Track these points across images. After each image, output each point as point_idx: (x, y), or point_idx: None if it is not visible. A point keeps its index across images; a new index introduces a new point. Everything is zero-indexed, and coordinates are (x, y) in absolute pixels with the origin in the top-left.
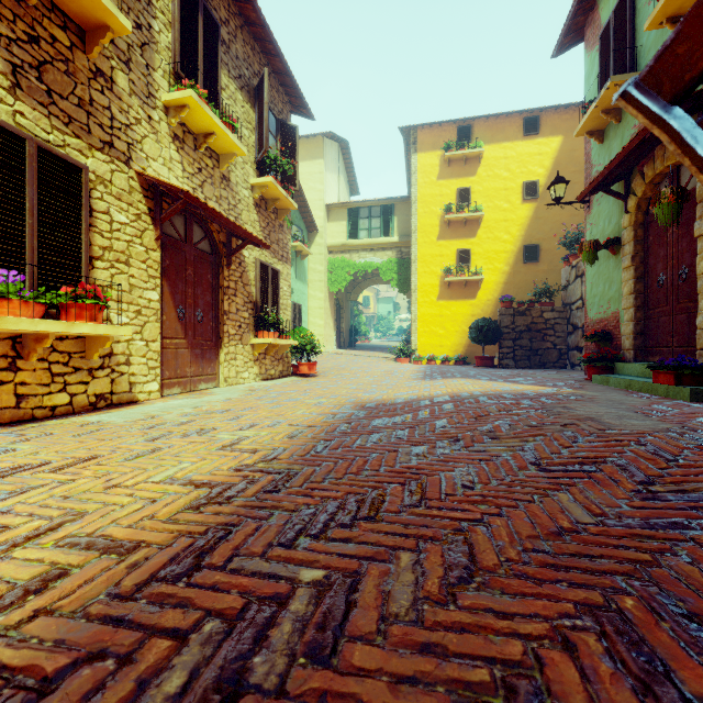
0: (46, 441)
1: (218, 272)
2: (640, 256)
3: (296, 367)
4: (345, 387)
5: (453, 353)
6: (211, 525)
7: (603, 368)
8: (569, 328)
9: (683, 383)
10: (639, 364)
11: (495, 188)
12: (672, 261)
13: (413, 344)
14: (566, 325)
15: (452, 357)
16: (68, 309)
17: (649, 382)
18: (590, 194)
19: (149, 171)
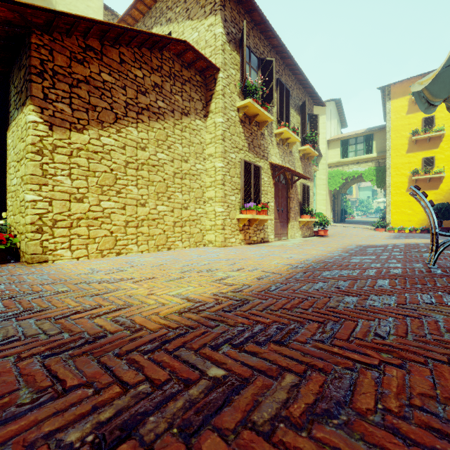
0: (268, 247)
1: (287, 191)
2: None
3: (316, 232)
4: (347, 240)
5: (419, 225)
6: (336, 256)
7: None
8: None
9: None
10: None
11: None
12: None
13: (387, 220)
14: None
15: (417, 228)
16: (260, 211)
17: None
18: None
19: (271, 160)
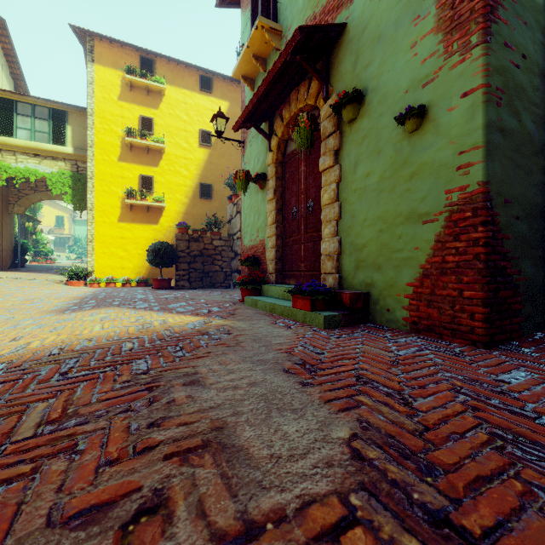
0: None
1: None
2: (280, 191)
3: None
4: None
5: (135, 275)
6: None
7: (253, 290)
8: (232, 255)
9: (317, 308)
10: (280, 286)
11: (177, 127)
12: (302, 196)
13: (90, 265)
14: (230, 252)
15: (134, 279)
16: None
17: (290, 307)
18: (243, 124)
19: None
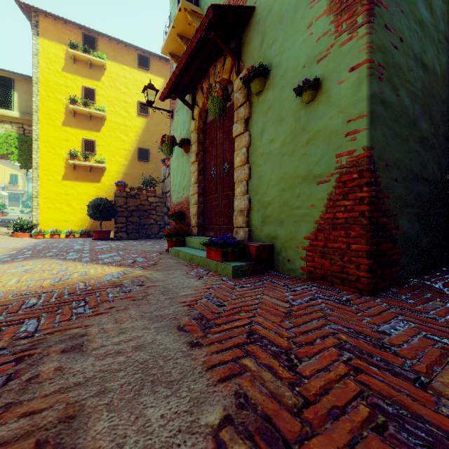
0: None
1: None
2: (202, 154)
3: None
4: None
5: (79, 227)
6: None
7: (178, 241)
8: (165, 210)
9: (227, 259)
10: (200, 238)
11: (117, 98)
12: (220, 159)
13: (35, 219)
14: (164, 207)
15: (77, 231)
16: None
17: (205, 257)
18: (168, 94)
19: None
